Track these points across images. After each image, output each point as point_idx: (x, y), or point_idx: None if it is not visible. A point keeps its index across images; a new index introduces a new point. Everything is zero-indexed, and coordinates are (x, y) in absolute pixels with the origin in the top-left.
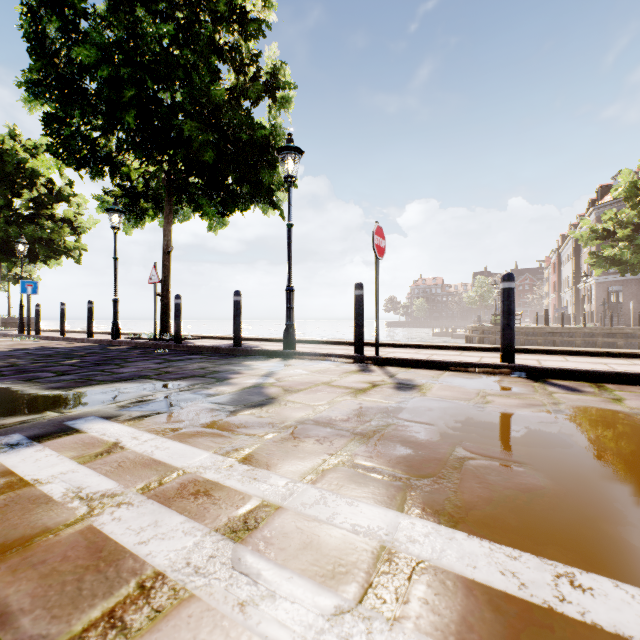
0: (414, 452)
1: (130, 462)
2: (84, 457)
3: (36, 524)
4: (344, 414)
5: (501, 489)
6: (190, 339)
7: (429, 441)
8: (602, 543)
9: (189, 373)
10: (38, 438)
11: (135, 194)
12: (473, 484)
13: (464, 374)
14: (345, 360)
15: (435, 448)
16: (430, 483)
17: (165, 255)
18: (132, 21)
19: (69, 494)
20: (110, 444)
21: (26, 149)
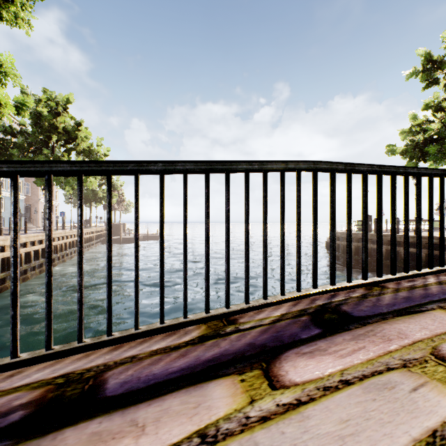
0: None
1: None
2: None
3: None
4: None
5: None
6: None
7: None
8: None
9: None
10: None
11: None
12: None
13: None
14: None
15: None
16: None
17: None
18: None
19: None
20: None
21: None
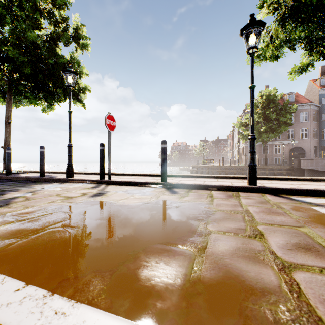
0: (31, 227)
1: None
2: None
3: None
4: (33, 210)
5: (40, 241)
6: (22, 173)
7: (52, 221)
8: (38, 260)
9: None
10: None
11: None
12: (30, 240)
13: (141, 188)
14: (93, 182)
15: (47, 224)
16: (7, 241)
17: (6, 124)
18: None
19: None
20: None
21: None
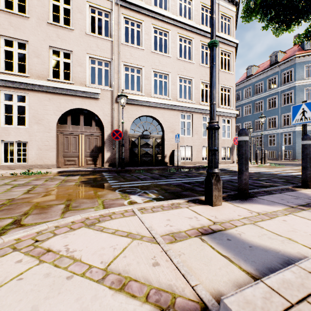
0: None
1: None
2: None
3: None
4: None
5: None
6: None
7: None
8: None
9: None
10: None
11: None
12: None
13: None
14: None
15: None
16: None
17: None
18: None
19: None
20: None
21: None
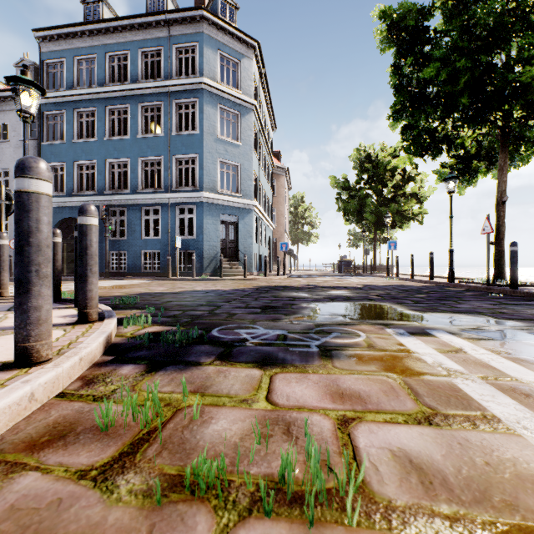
0: None
1: (471, 361)
2: (440, 350)
3: (421, 369)
4: None
5: None
6: (528, 286)
7: None
8: None
9: (525, 316)
10: (412, 334)
11: (467, 158)
12: None
13: None
14: None
15: None
16: None
17: (498, 206)
18: (465, 19)
19: (435, 363)
20: (455, 348)
21: (389, 154)
